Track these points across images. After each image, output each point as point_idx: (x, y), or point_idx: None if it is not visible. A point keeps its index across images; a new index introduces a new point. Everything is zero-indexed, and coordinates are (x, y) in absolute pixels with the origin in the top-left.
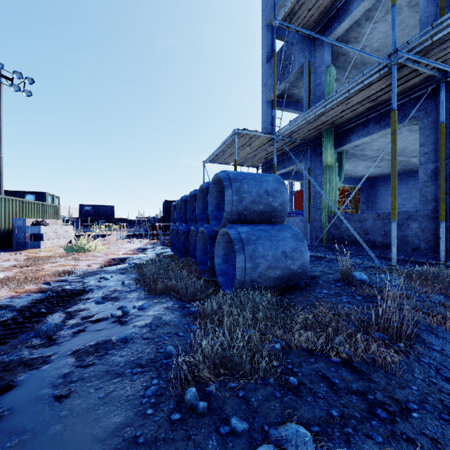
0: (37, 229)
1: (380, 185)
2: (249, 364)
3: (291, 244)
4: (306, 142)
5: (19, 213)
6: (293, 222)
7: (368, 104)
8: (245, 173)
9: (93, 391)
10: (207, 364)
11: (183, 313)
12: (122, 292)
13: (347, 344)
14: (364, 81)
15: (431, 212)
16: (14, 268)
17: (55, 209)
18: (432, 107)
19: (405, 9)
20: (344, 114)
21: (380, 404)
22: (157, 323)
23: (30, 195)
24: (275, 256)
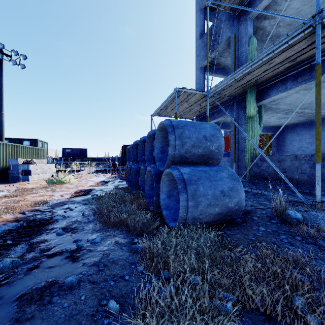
0: (27, 167)
1: (287, 133)
2: None
3: (228, 183)
4: (232, 98)
5: (14, 154)
6: (221, 161)
7: (287, 64)
8: (185, 121)
9: None
10: None
11: (131, 250)
12: (81, 223)
13: (316, 313)
14: (288, 42)
15: None
16: (3, 198)
17: (42, 152)
18: None
19: None
20: (266, 74)
21: None
22: (105, 261)
23: (26, 141)
24: (214, 195)
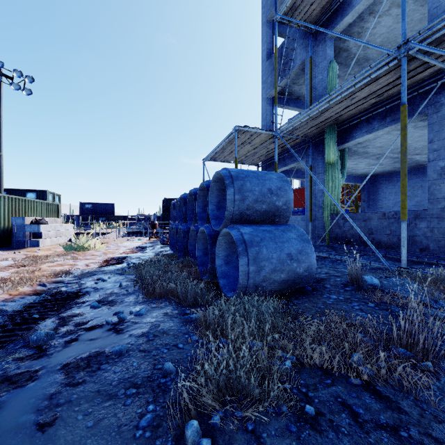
0: (36, 228)
1: (381, 183)
2: (258, 388)
3: (296, 245)
4: (307, 139)
5: (18, 211)
6: (294, 221)
7: (373, 99)
8: (247, 171)
9: (81, 418)
10: (210, 388)
11: (183, 321)
12: (119, 295)
13: (368, 364)
14: (371, 75)
15: (440, 211)
16: (11, 268)
17: (55, 208)
18: (441, 102)
19: (410, 2)
20: (348, 110)
21: (417, 444)
22: (154, 332)
23: (31, 193)
24: (280, 258)
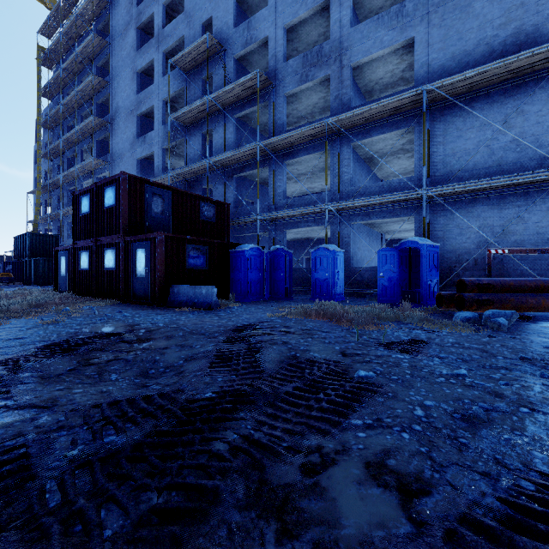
0: None
1: None
2: None
3: None
4: None
5: None
6: None
7: None
8: None
9: None
10: None
11: None
12: None
13: None
14: None
15: None
16: None
17: None
18: None
19: None
20: None
21: None
22: None
23: None
24: None
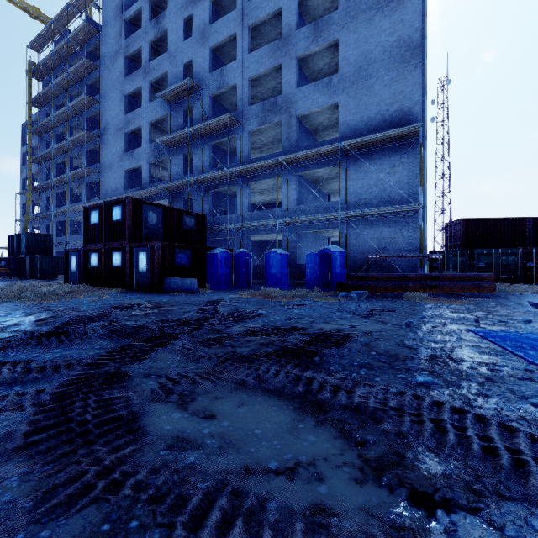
0: None
1: None
2: None
3: None
4: None
5: None
6: None
7: None
8: None
9: None
10: None
11: None
12: None
13: None
14: None
15: None
16: None
17: None
18: None
19: None
20: None
21: None
22: None
23: None
24: None
